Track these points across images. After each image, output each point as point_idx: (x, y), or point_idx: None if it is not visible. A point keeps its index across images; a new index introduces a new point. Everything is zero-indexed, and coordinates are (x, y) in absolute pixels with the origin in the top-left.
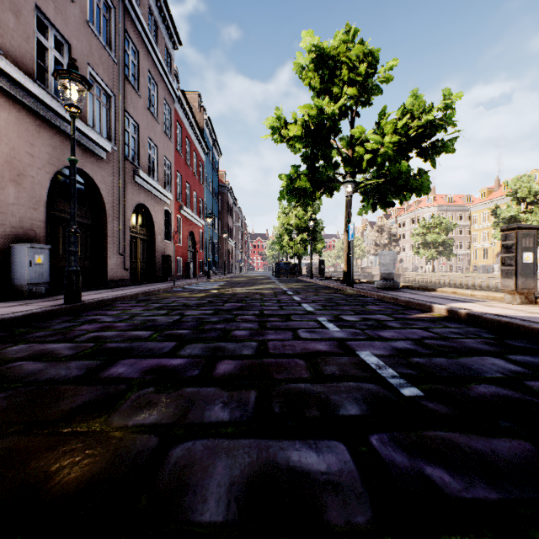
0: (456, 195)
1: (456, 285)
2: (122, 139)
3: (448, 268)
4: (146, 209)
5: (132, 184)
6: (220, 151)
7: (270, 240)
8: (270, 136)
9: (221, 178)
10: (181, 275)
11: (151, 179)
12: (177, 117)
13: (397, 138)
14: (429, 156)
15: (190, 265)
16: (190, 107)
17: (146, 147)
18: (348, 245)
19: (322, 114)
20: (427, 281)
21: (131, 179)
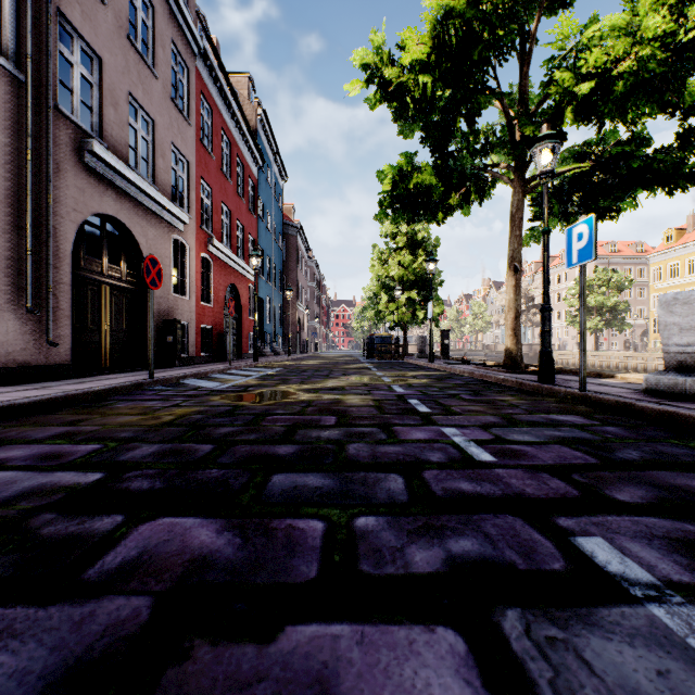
0: (620, 243)
1: (636, 370)
2: (45, 64)
3: (610, 345)
4: (124, 230)
5: (79, 169)
6: (284, 171)
7: (359, 306)
8: (362, 86)
9: (288, 214)
10: (210, 356)
11: (130, 171)
12: (201, 87)
13: (675, 23)
14: (692, 109)
15: (227, 339)
16: (227, 75)
17: (124, 110)
18: (544, 287)
19: (476, 4)
20: (588, 364)
21: (77, 159)
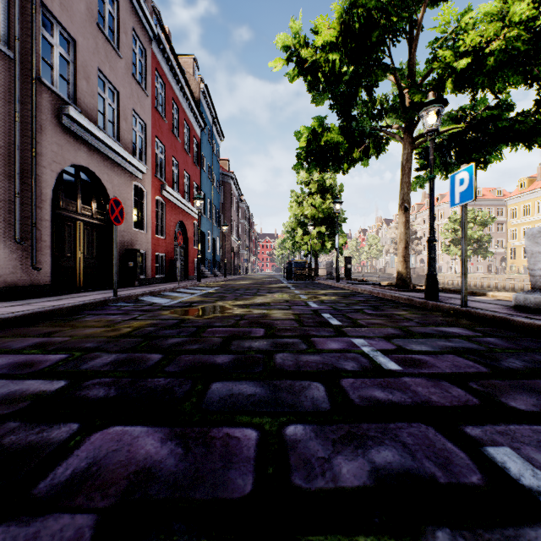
0: (484, 188)
1: (497, 288)
2: (30, 45)
3: (476, 268)
4: (95, 178)
5: (58, 129)
6: (222, 133)
7: (279, 238)
8: (283, 63)
9: (224, 166)
10: (163, 278)
11: (99, 131)
12: (156, 65)
13: (537, 10)
14: None
15: (177, 264)
16: (176, 56)
17: (94, 83)
18: (430, 223)
19: None
20: (459, 284)
21: (56, 121)
